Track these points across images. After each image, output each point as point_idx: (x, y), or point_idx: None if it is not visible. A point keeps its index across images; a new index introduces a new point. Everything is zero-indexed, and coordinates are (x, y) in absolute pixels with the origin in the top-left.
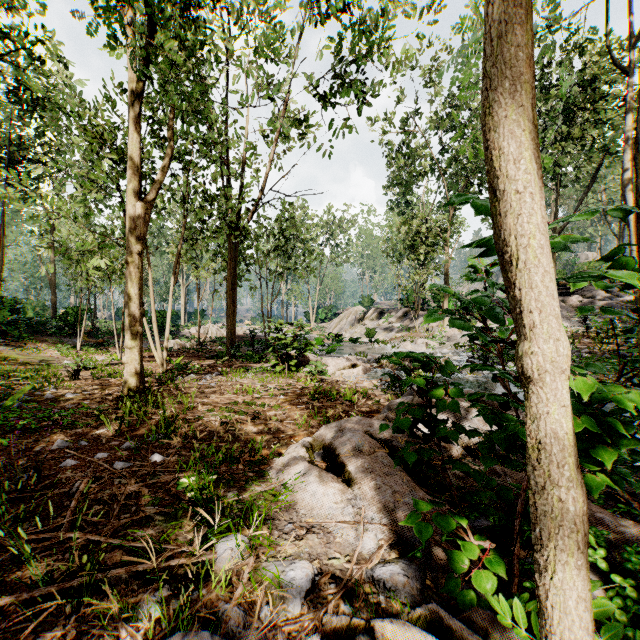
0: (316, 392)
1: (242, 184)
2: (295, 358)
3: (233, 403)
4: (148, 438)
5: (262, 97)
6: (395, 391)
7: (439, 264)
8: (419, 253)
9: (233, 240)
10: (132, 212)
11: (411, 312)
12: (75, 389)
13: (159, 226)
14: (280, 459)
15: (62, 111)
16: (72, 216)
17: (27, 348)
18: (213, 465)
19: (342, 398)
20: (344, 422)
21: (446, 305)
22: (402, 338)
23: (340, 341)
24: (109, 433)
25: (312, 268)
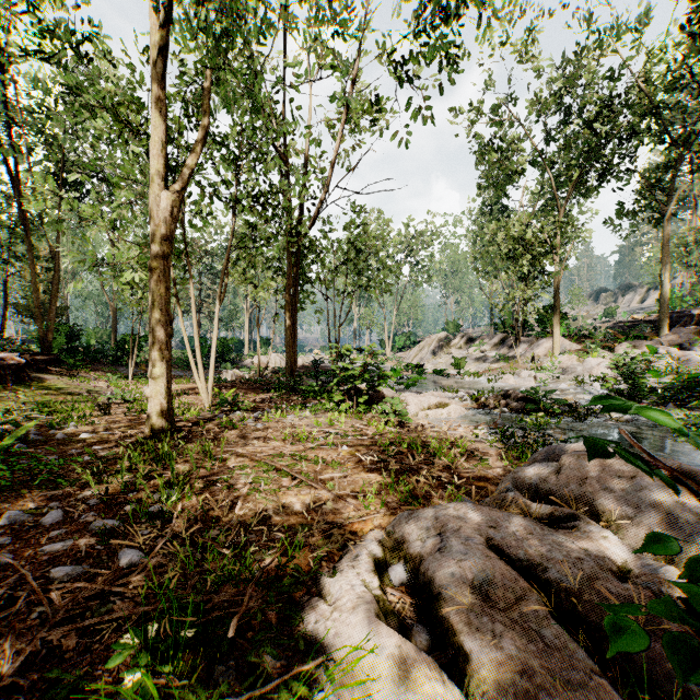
0: (392, 442)
1: (304, 185)
2: (365, 393)
3: (276, 456)
4: (140, 512)
5: (324, 66)
6: (511, 446)
7: (548, 277)
8: (521, 264)
9: (291, 248)
10: (156, 205)
11: (511, 338)
12: (95, 428)
13: (222, 247)
14: (327, 580)
15: (83, 91)
16: (107, 224)
17: (77, 377)
18: (189, 607)
19: (430, 453)
20: (442, 512)
21: (557, 329)
22: (499, 370)
23: (421, 373)
24: (93, 499)
25: (387, 284)
